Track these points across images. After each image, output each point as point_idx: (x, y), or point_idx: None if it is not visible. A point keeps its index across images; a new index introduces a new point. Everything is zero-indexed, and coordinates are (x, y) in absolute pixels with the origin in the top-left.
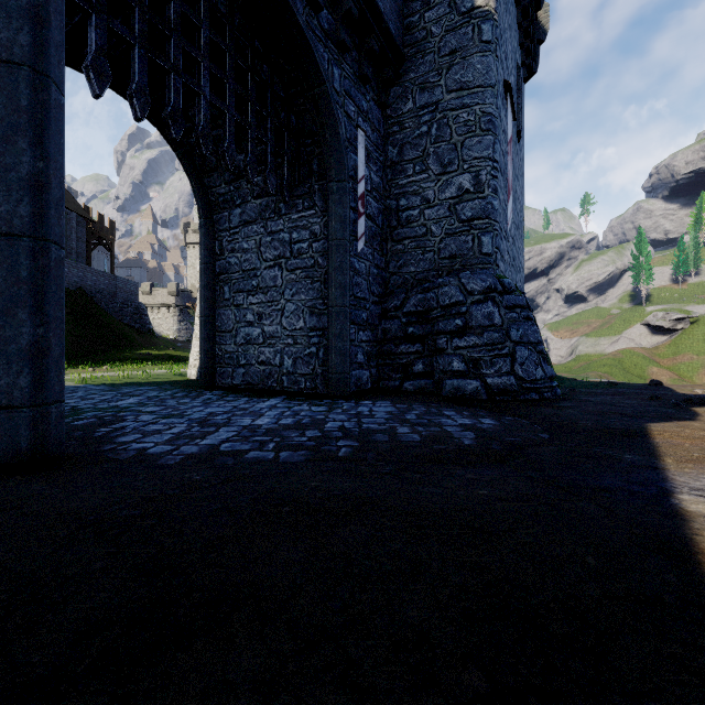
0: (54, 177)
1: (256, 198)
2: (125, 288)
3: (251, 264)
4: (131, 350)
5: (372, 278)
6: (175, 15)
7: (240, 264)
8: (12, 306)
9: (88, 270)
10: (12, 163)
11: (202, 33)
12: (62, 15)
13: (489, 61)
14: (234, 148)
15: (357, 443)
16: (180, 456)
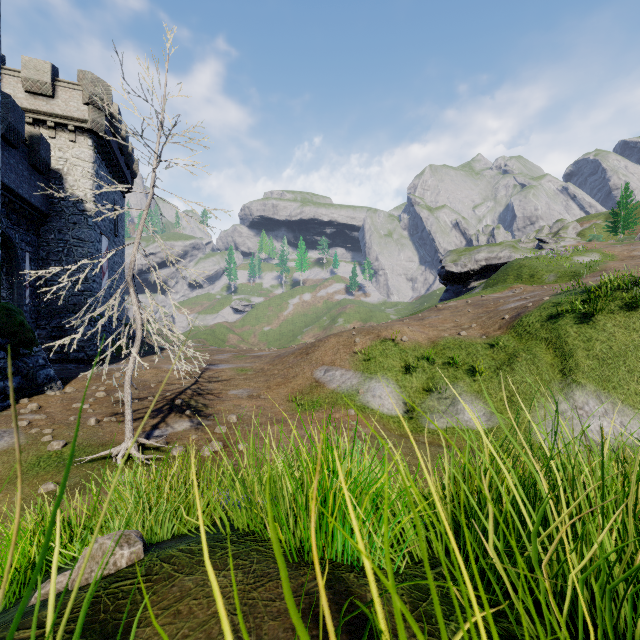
0: None
1: None
2: None
3: None
4: None
5: (33, 311)
6: None
7: None
8: None
9: None
10: None
11: None
12: None
13: (92, 233)
14: None
15: None
16: None
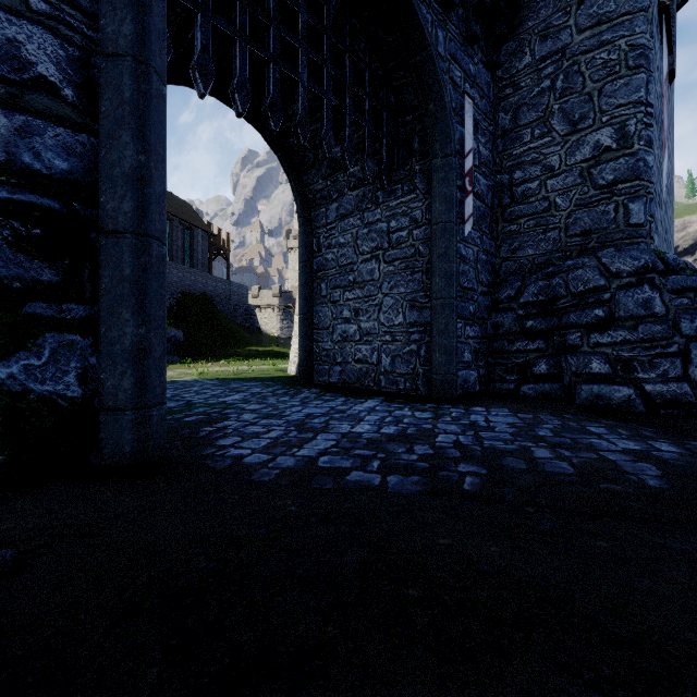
0: (155, 171)
1: (352, 190)
2: (237, 291)
3: (348, 259)
4: (242, 347)
5: (481, 265)
6: (274, 3)
7: (337, 260)
8: (117, 306)
9: (209, 277)
10: (117, 159)
11: (299, 18)
12: (163, 3)
13: None
14: (331, 134)
15: (484, 470)
16: (275, 470)
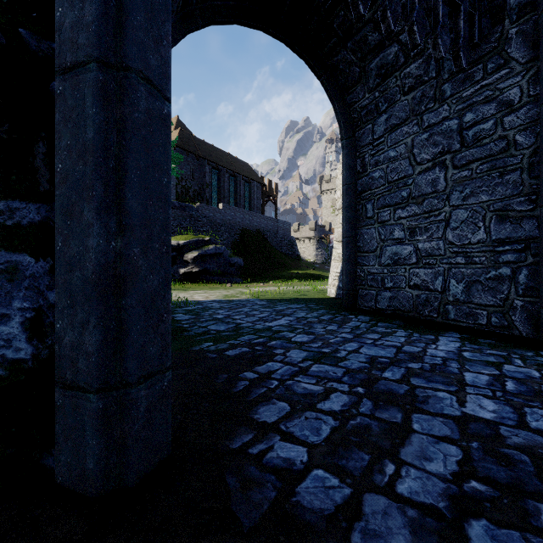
0: None
1: (406, 94)
2: (282, 227)
3: (400, 173)
4: (286, 270)
5: None
6: None
7: (385, 176)
8: (77, 199)
9: (262, 217)
10: None
11: None
12: None
13: None
14: (397, 0)
15: None
16: None
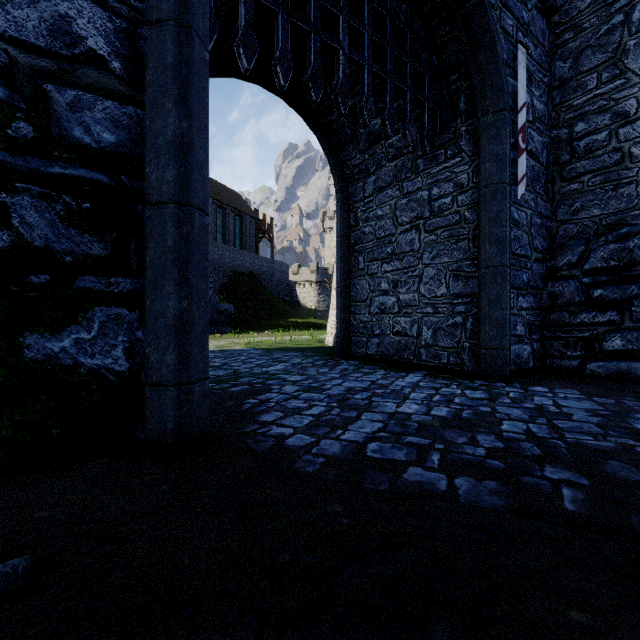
0: (198, 138)
1: (390, 161)
2: (280, 269)
3: (385, 231)
4: (284, 319)
5: (534, 229)
6: None
7: (374, 233)
8: (161, 278)
9: (256, 257)
10: (161, 127)
11: None
12: None
13: None
14: (371, 101)
15: (583, 478)
16: (319, 458)
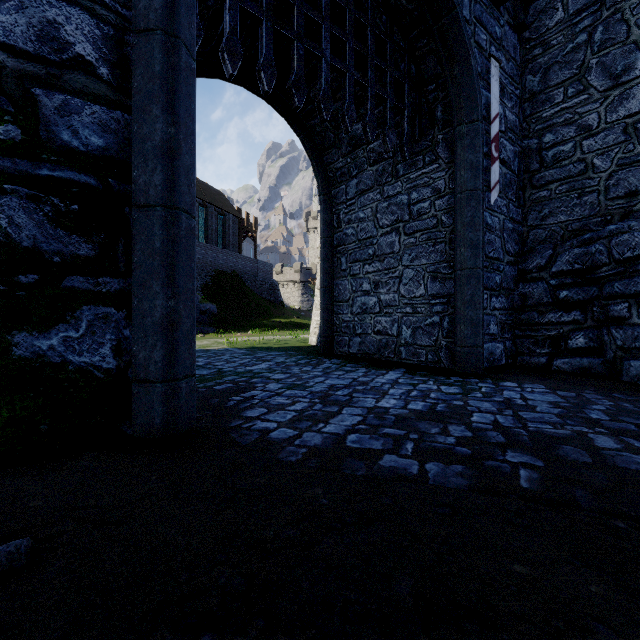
0: (184, 143)
1: (372, 165)
2: (263, 269)
3: (367, 233)
4: (267, 319)
5: (507, 234)
6: None
7: (356, 234)
8: (148, 278)
9: (239, 257)
10: (148, 133)
11: None
12: None
13: None
14: (353, 108)
15: (539, 461)
16: (302, 449)
